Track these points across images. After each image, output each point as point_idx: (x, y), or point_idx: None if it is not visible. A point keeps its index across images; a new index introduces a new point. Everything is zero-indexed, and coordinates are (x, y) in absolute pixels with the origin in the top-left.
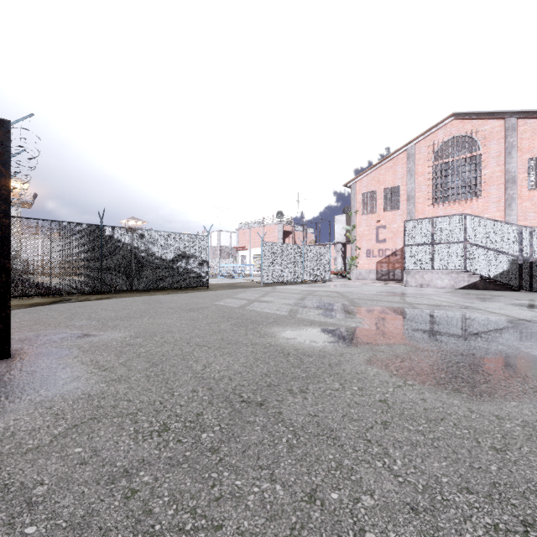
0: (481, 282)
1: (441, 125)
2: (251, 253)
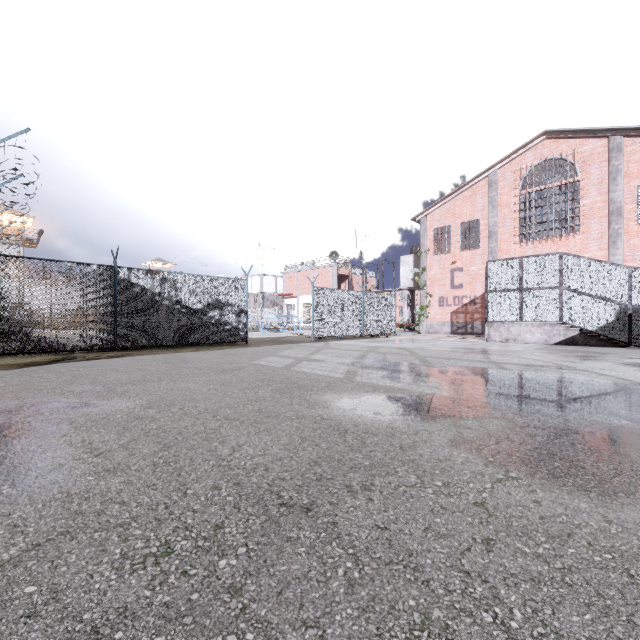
0: (580, 336)
1: (530, 145)
2: (299, 302)
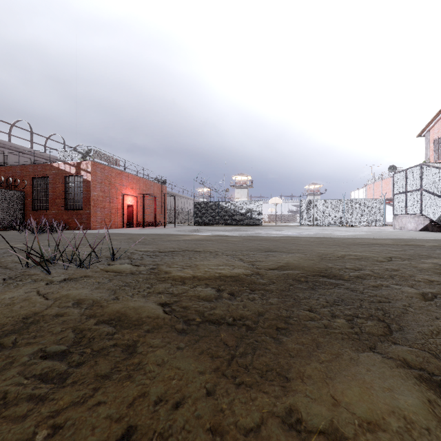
0: (429, 224)
1: None
2: None
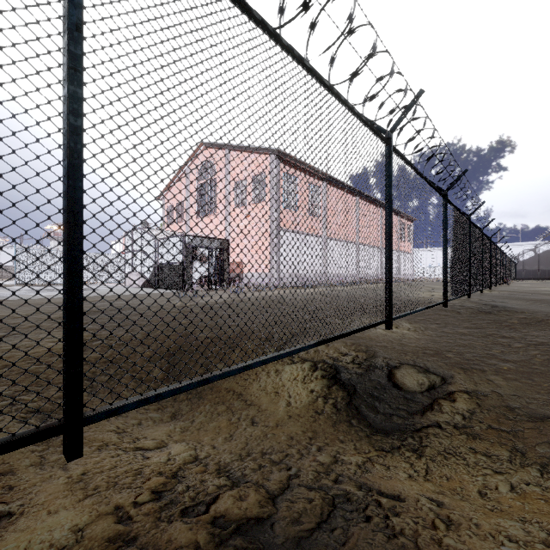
0: (146, 281)
1: (199, 151)
2: None
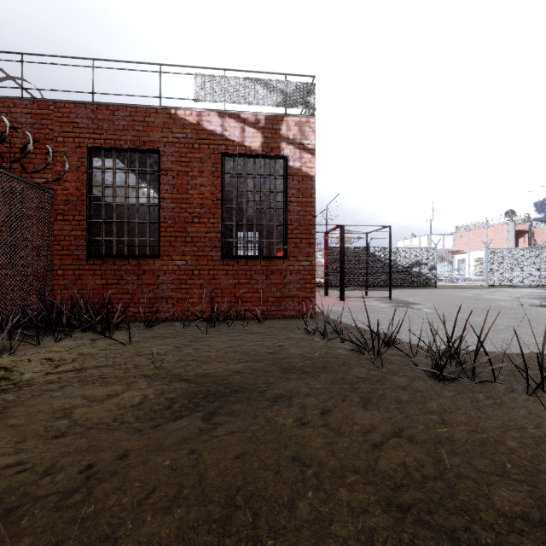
0: None
1: None
2: (470, 257)
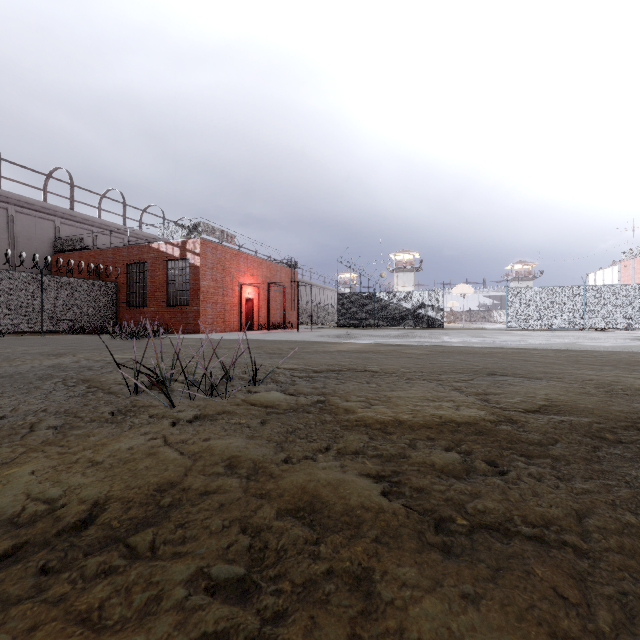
0: None
1: None
2: None
